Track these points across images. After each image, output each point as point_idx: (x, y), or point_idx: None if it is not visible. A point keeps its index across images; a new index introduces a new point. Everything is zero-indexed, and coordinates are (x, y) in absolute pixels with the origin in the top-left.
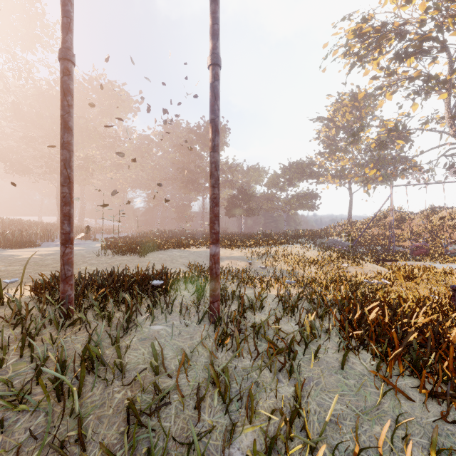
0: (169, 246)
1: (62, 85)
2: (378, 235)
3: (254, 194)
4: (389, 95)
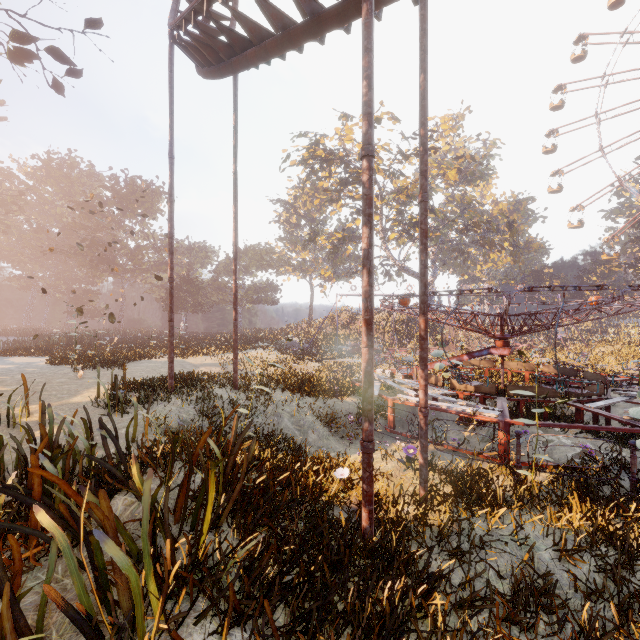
0: (135, 358)
1: (171, 293)
2: (332, 335)
3: (203, 286)
4: (339, 207)
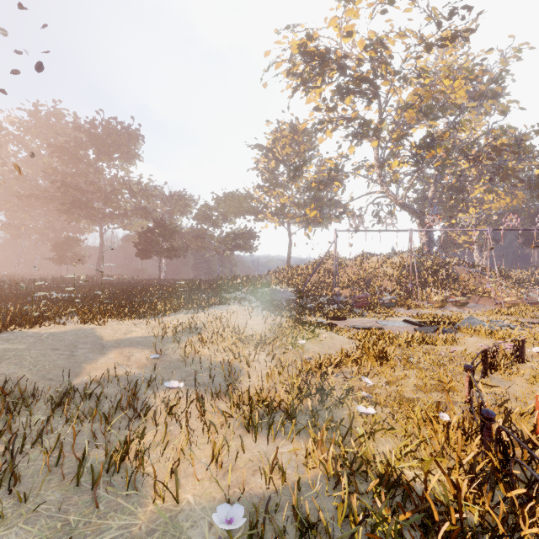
0: None
1: None
2: (319, 282)
3: (178, 229)
4: (330, 131)
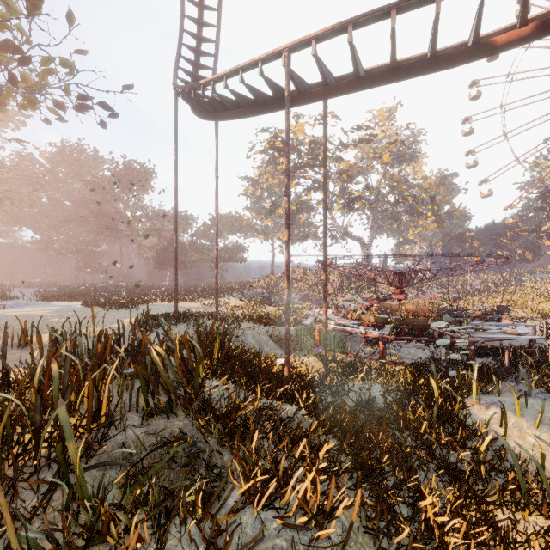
0: (142, 302)
1: (176, 258)
2: None
3: (186, 247)
4: (294, 185)
